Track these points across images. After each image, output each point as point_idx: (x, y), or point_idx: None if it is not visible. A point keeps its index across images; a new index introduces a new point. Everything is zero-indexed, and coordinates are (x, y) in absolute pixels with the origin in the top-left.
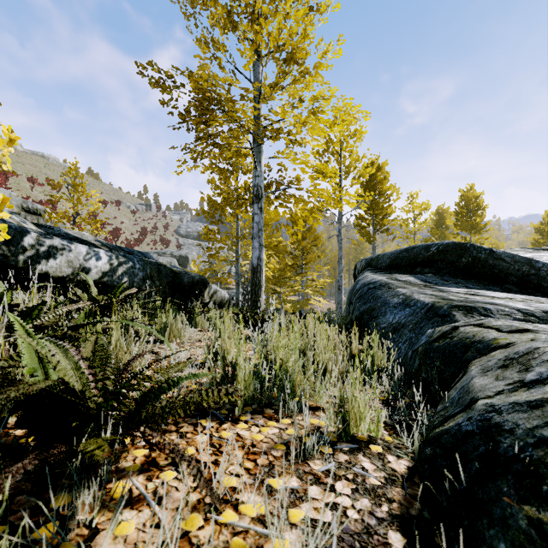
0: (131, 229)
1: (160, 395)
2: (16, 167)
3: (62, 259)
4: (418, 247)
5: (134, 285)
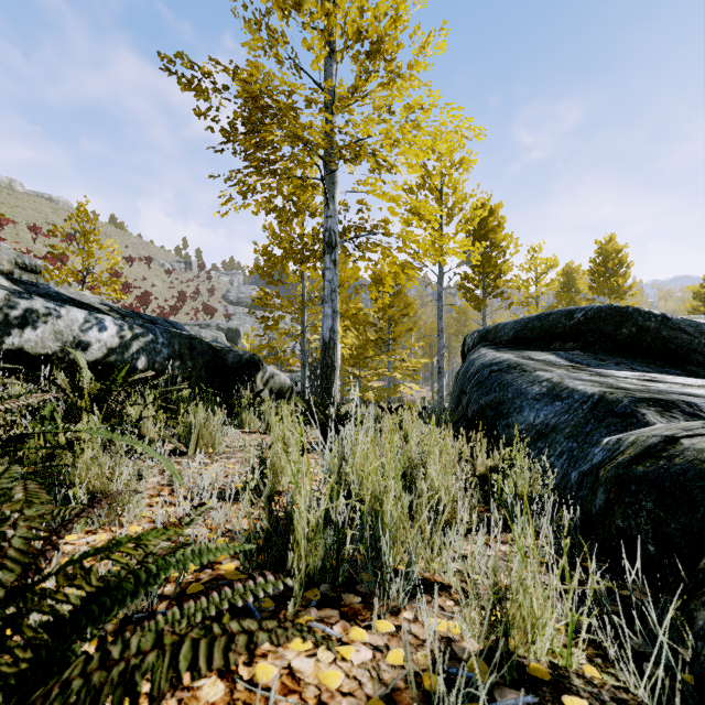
0: (165, 294)
1: (112, 612)
2: (14, 212)
3: (45, 329)
4: (555, 313)
5: (156, 367)
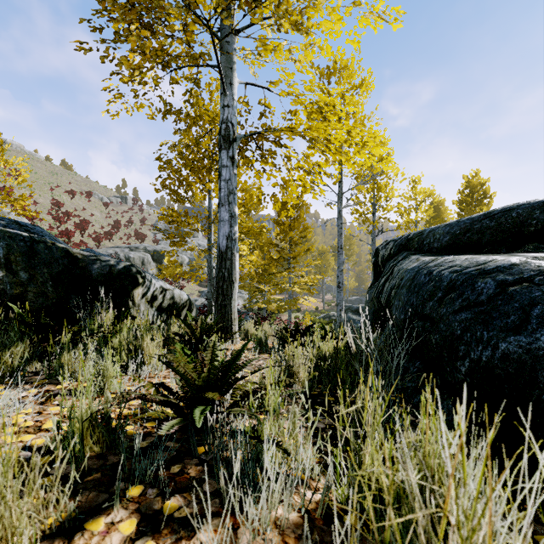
0: (102, 222)
1: None
2: None
3: None
4: (518, 207)
5: None
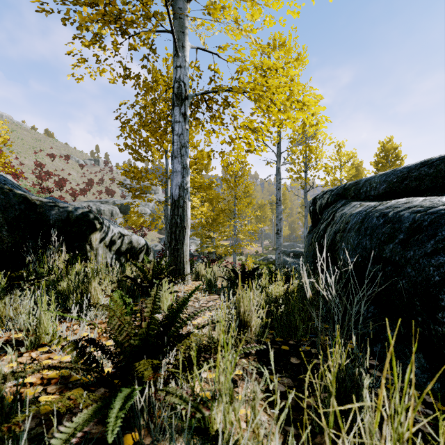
0: (78, 181)
1: None
2: None
3: None
4: None
5: None
